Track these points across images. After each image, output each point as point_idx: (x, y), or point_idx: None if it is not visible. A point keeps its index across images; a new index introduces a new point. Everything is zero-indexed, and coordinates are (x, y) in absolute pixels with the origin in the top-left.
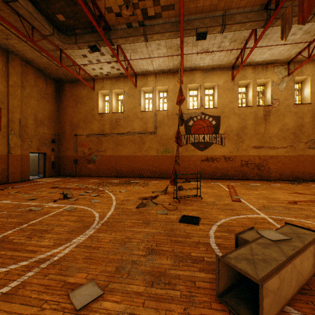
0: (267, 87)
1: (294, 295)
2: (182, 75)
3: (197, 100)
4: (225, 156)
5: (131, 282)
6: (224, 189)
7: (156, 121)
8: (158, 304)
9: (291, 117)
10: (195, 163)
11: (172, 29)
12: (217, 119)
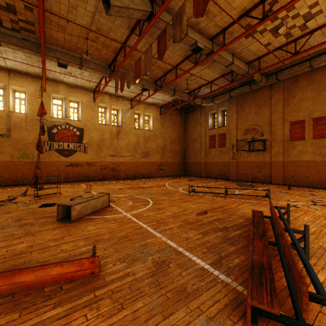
0: (119, 112)
1: (90, 213)
2: (45, 85)
3: (62, 109)
4: (88, 162)
5: (6, 229)
6: (83, 187)
7: (10, 123)
8: (26, 229)
9: (133, 136)
10: (60, 168)
11: (33, 48)
12: (82, 131)
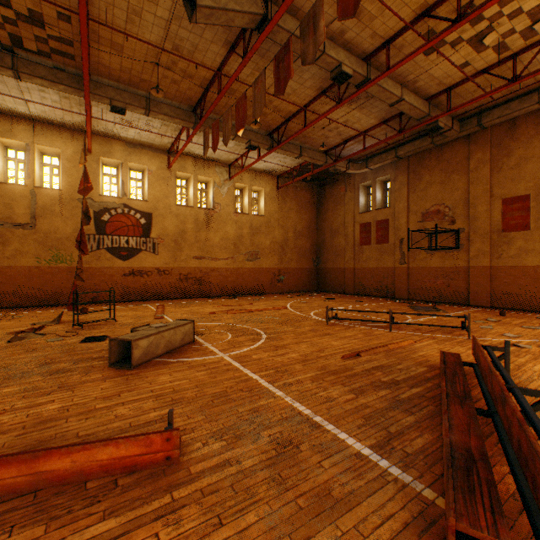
0: (210, 187)
1: (163, 353)
2: (91, 143)
3: (117, 183)
4: (159, 269)
5: (28, 379)
6: (152, 310)
7: (35, 205)
8: (59, 379)
9: (233, 226)
10: (114, 278)
11: (71, 83)
12: (149, 217)
